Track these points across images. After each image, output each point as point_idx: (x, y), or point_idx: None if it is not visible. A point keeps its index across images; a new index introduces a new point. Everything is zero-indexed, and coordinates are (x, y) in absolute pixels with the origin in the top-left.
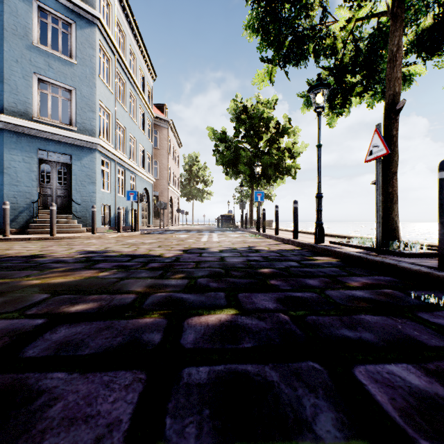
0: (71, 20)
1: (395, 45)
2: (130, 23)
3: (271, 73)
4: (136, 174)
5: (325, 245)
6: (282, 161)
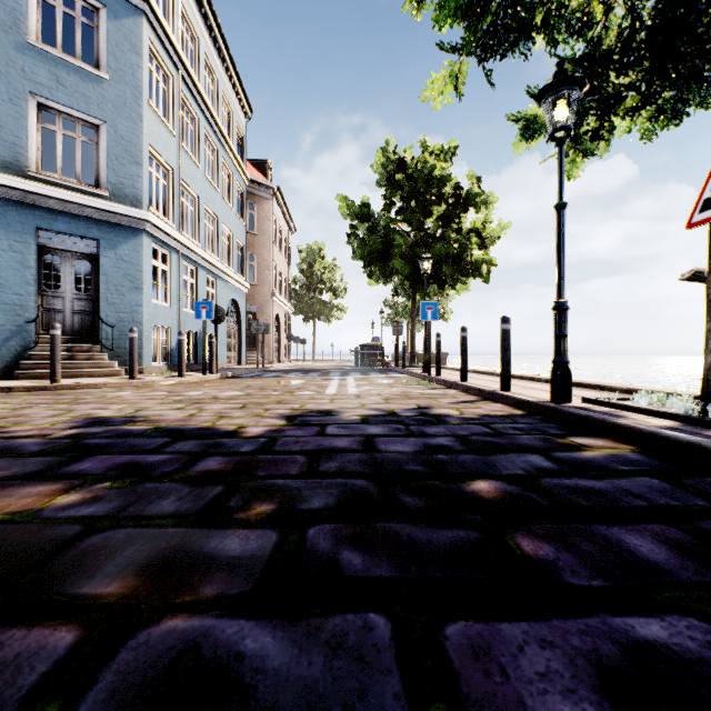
0: (99, 2)
1: None
2: (205, 17)
3: (458, 75)
4: (217, 275)
5: (579, 408)
6: (465, 252)
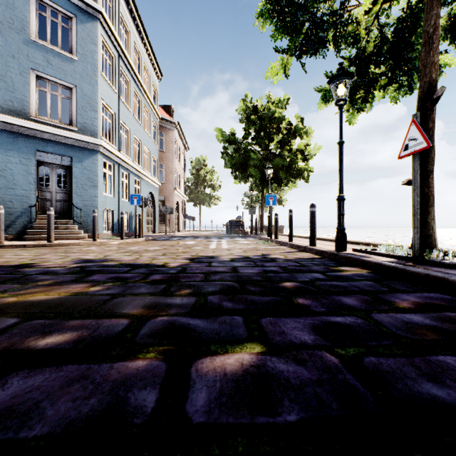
0: (72, 14)
1: (432, 25)
2: (134, 19)
3: (286, 65)
4: (141, 178)
5: (348, 254)
6: (294, 163)
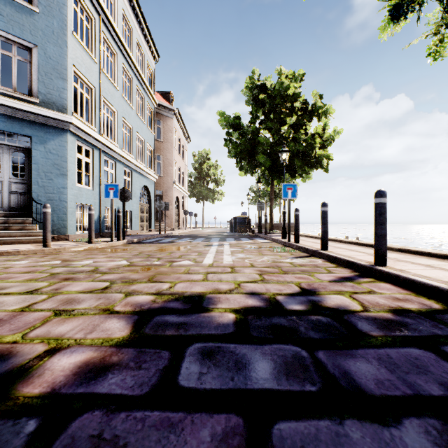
0: None
1: None
2: None
3: None
4: (132, 168)
5: None
6: (311, 149)
